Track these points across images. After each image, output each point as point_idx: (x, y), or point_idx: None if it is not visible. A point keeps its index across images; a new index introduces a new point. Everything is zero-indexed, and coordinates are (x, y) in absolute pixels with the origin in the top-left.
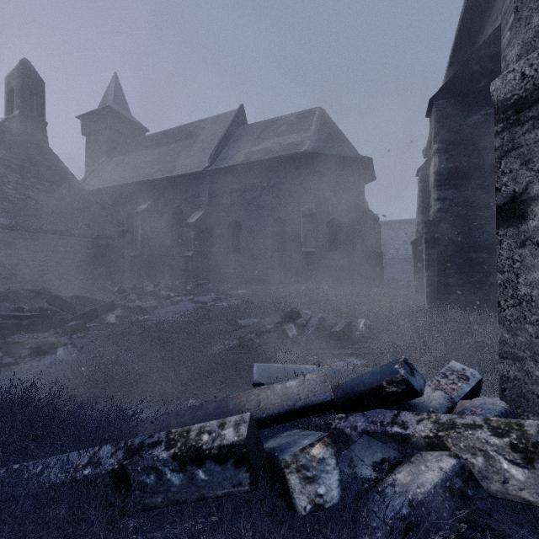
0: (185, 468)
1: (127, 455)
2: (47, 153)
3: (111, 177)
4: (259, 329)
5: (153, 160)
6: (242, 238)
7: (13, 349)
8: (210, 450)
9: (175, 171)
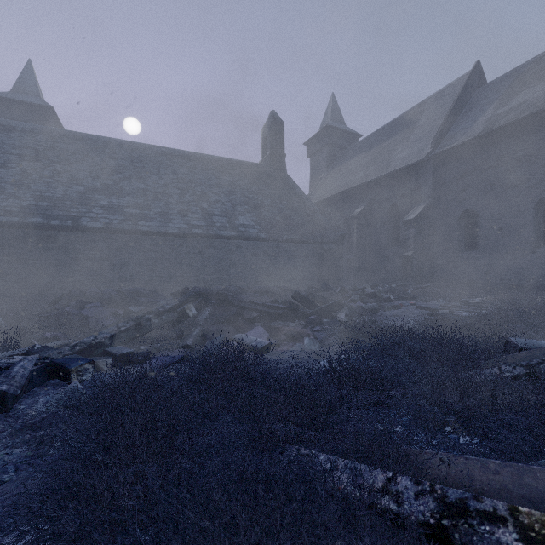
0: None
1: (443, 510)
2: (286, 179)
3: (330, 188)
4: None
5: (367, 162)
6: (481, 231)
7: (275, 333)
8: None
9: (391, 167)
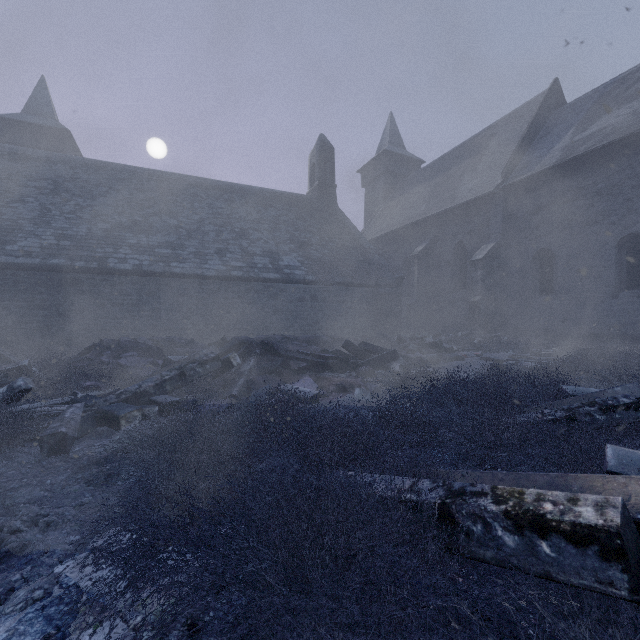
0: (521, 532)
1: (448, 494)
2: (336, 213)
3: (387, 223)
4: (605, 402)
5: (430, 194)
6: (557, 273)
7: (324, 384)
8: (557, 522)
9: (456, 200)
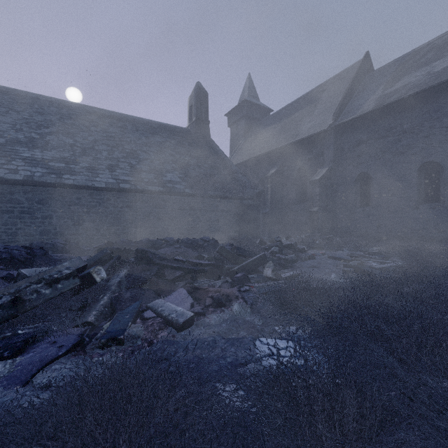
0: None
1: None
2: (210, 142)
3: (247, 152)
4: None
5: (279, 131)
6: (374, 190)
7: (199, 295)
8: None
9: (299, 135)
